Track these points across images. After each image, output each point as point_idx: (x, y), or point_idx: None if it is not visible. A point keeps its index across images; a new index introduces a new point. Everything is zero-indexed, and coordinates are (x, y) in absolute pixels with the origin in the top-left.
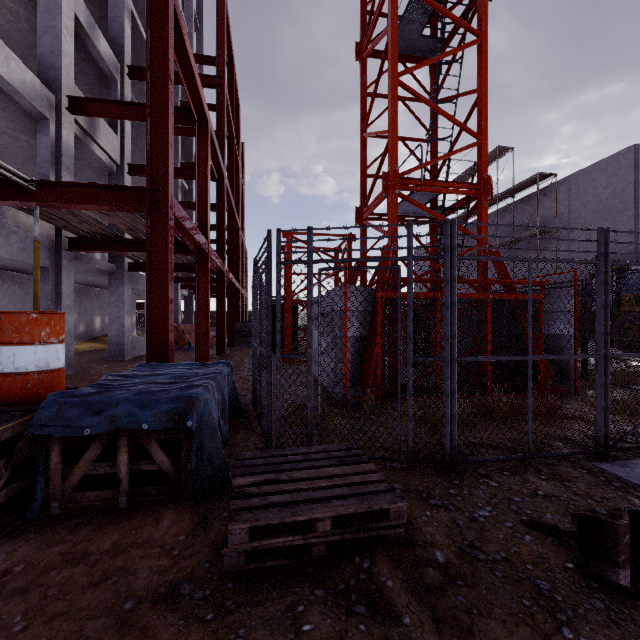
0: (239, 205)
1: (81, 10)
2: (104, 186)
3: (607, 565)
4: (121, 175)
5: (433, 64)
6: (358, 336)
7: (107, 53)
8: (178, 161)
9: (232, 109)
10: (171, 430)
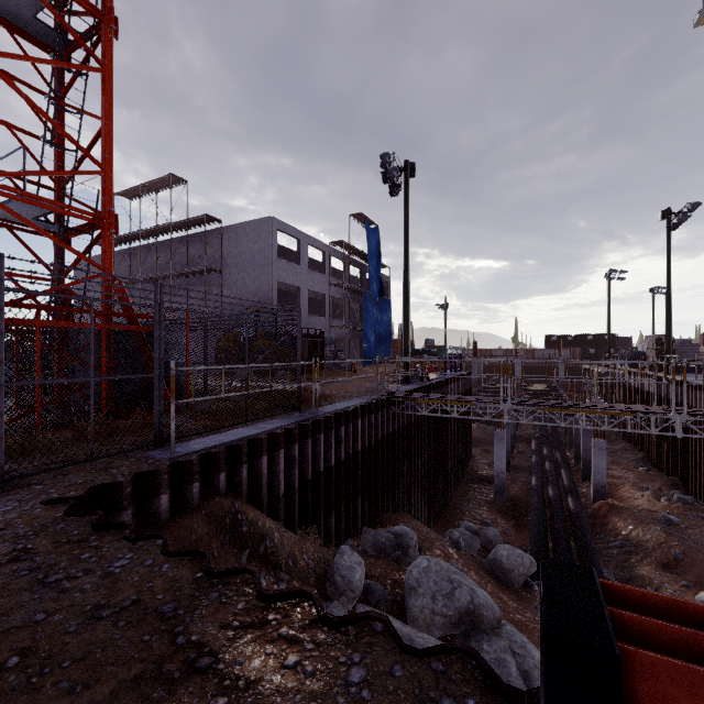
0: None
1: None
2: None
3: (116, 512)
4: None
5: (58, 58)
6: None
7: None
8: None
9: None
10: None
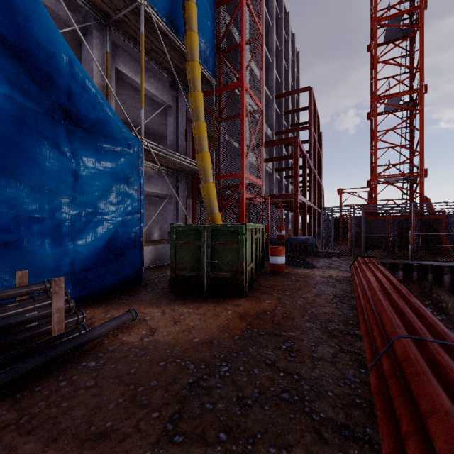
0: (319, 168)
1: (264, 127)
2: (283, 194)
3: None
4: (273, 173)
5: (410, 109)
6: (356, 232)
7: (269, 133)
8: (289, 153)
9: (315, 128)
10: (305, 244)
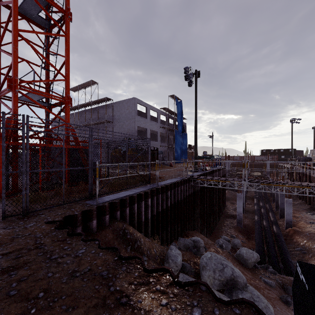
0: None
1: None
2: None
3: (75, 227)
4: None
5: (47, 32)
6: None
7: None
8: None
9: None
10: None
